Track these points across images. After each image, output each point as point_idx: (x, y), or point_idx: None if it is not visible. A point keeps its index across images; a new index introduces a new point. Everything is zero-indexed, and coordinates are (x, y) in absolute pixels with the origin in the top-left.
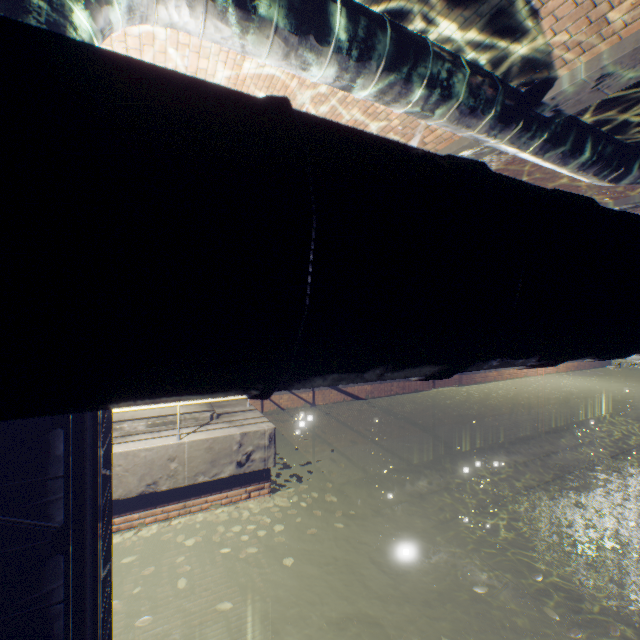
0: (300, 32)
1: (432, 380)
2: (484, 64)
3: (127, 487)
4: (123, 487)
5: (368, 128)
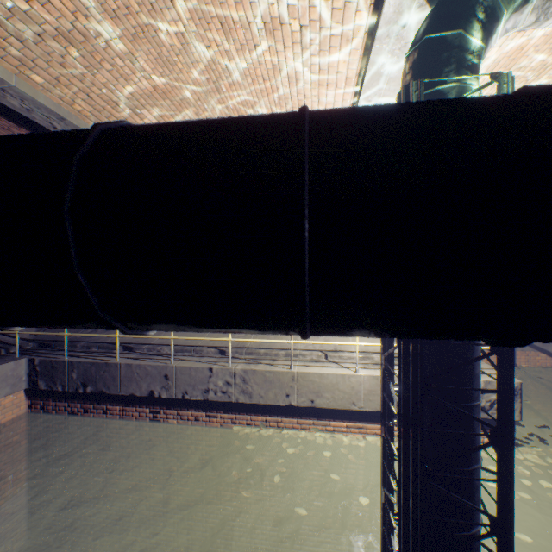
0: None
1: None
2: None
3: None
4: None
5: None
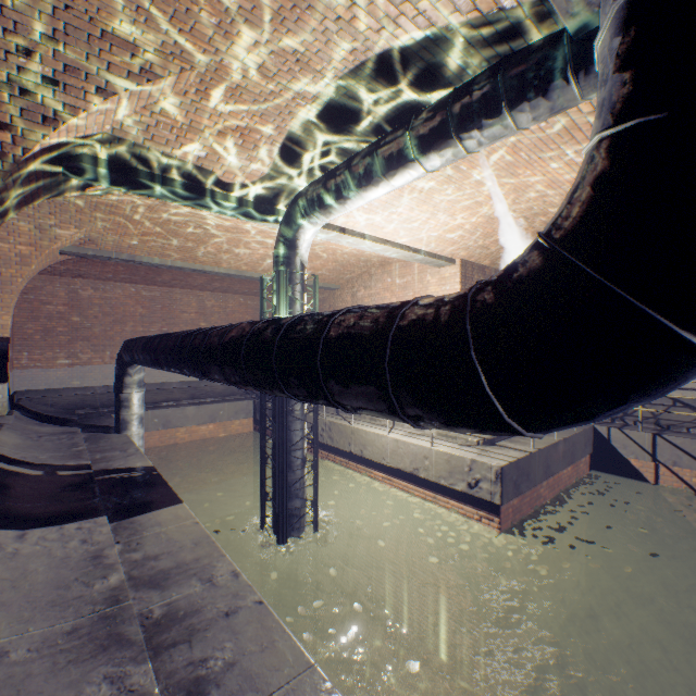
0: (340, 198)
1: None
2: (487, 63)
3: (404, 464)
4: (403, 463)
5: (524, 142)
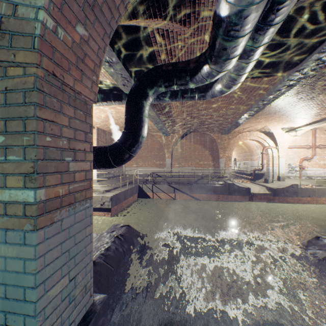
0: None
1: (250, 197)
2: (109, 87)
3: None
4: None
5: None
